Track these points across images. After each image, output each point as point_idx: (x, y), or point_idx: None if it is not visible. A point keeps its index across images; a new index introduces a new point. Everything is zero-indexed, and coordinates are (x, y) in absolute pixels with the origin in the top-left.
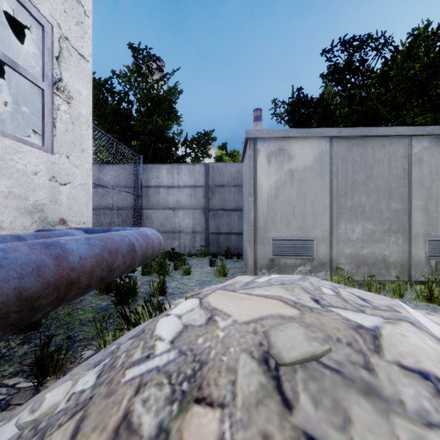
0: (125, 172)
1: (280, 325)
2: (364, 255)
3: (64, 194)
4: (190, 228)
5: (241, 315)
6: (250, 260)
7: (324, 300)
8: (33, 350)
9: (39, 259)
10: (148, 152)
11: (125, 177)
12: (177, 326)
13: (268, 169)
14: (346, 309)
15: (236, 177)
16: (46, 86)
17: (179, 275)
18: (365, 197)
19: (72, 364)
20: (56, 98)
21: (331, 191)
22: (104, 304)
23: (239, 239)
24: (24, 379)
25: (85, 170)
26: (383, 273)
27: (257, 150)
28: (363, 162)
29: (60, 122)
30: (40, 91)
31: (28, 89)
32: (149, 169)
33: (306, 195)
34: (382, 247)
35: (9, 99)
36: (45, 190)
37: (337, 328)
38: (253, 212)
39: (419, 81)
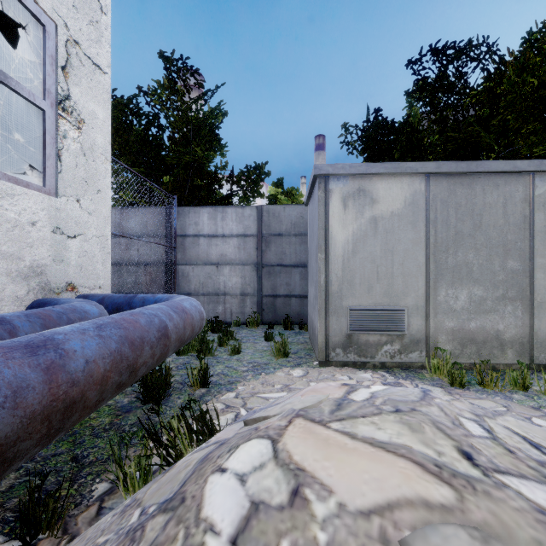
0: (154, 217)
1: (430, 529)
2: (470, 330)
3: (73, 251)
4: (238, 289)
5: (351, 494)
6: (320, 336)
7: (479, 455)
8: (22, 481)
9: (18, 377)
10: (184, 190)
11: (154, 223)
12: (239, 501)
13: (344, 216)
14: (525, 478)
15: (298, 223)
16: (48, 105)
17: (225, 354)
18: (472, 253)
19: (77, 509)
20: (61, 122)
21: (427, 245)
22: (126, 402)
23: (301, 303)
24: (4, 538)
25: (102, 217)
26: (497, 354)
27: (329, 190)
28: (470, 207)
29: (68, 154)
30: (39, 113)
31: (26, 110)
32: (185, 213)
33: (394, 251)
34: (495, 320)
35: (2, 123)
36: (47, 245)
37: (537, 542)
38: (324, 273)
39: (540, 100)
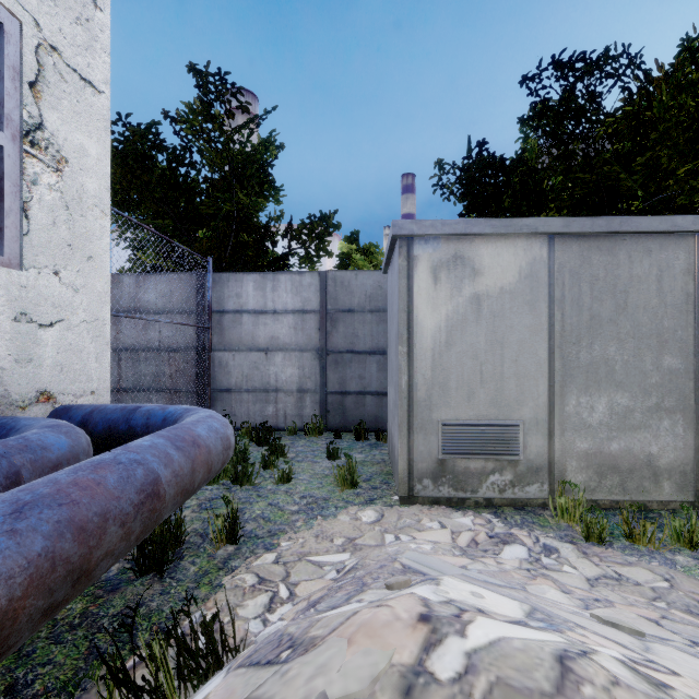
0: (182, 287)
1: None
2: (612, 453)
3: (48, 344)
4: (294, 384)
5: None
6: (401, 461)
7: None
8: None
9: None
10: (226, 249)
11: (182, 294)
12: None
13: (434, 293)
14: None
15: (375, 295)
16: (7, 138)
17: (270, 482)
18: (614, 346)
19: None
20: (29, 162)
21: (550, 334)
22: (115, 571)
23: (380, 403)
24: None
25: (95, 295)
26: (649, 487)
27: (414, 257)
28: (610, 281)
29: (40, 208)
30: None
31: None
32: (224, 281)
33: (504, 342)
34: (646, 440)
35: None
36: (4, 340)
37: None
38: (406, 373)
39: None
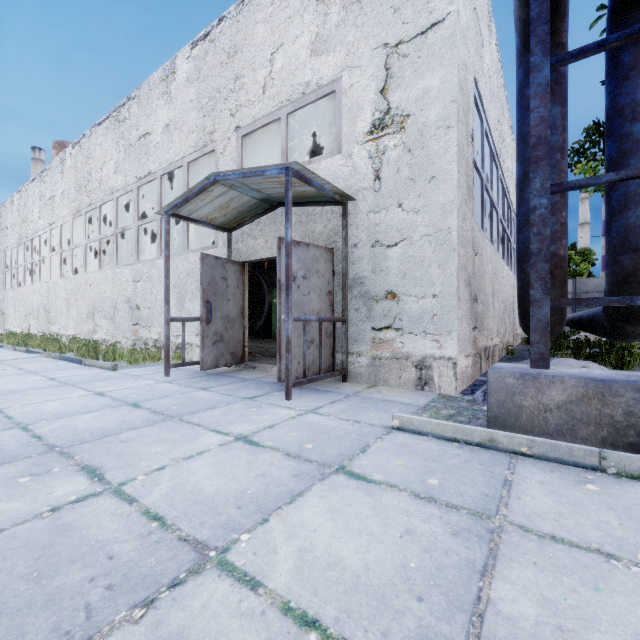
0: None
1: None
2: None
3: None
4: None
5: None
6: None
7: None
8: None
9: None
10: None
11: None
12: None
13: None
14: None
15: (598, 286)
16: None
17: None
18: None
19: None
20: None
21: None
22: None
23: None
24: None
25: None
26: None
27: None
28: None
29: None
30: None
31: None
32: None
33: None
34: None
35: None
36: None
37: None
38: None
39: None
